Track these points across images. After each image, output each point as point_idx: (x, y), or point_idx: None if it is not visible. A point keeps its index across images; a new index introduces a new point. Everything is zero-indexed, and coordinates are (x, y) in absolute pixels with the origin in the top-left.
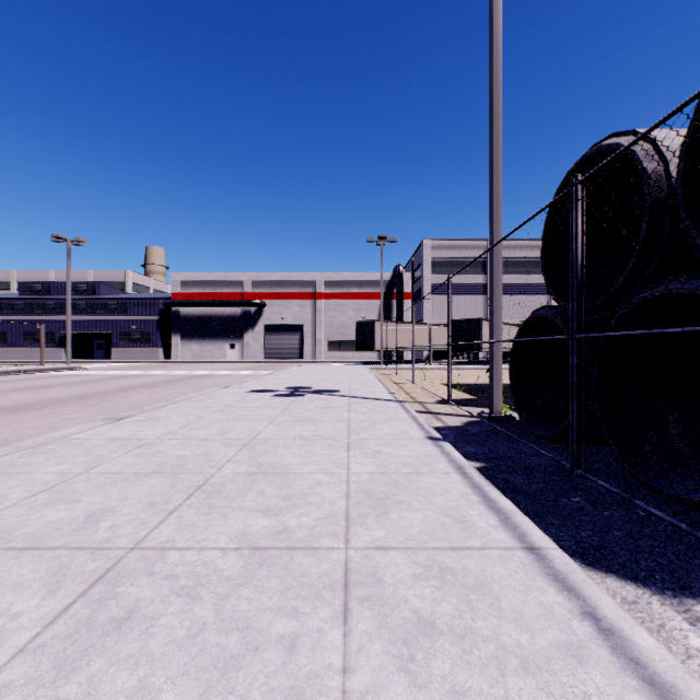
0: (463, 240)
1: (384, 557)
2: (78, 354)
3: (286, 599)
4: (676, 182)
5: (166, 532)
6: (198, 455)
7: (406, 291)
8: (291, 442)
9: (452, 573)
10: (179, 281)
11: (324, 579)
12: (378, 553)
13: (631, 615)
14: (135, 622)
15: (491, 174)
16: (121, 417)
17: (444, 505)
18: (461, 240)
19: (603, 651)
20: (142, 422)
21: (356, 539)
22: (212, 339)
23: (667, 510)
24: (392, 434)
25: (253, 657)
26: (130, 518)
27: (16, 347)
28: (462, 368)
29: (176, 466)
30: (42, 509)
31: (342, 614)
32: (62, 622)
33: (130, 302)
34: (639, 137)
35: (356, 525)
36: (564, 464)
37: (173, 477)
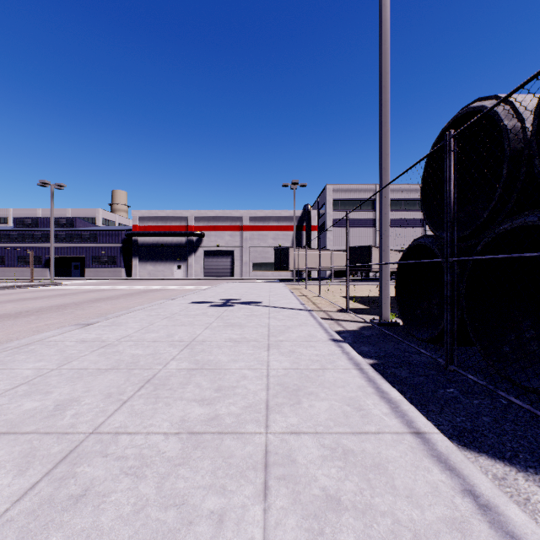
0: (357, 185)
1: (297, 440)
2: (59, 273)
3: (216, 478)
4: (533, 134)
5: (120, 418)
6: (149, 354)
7: (313, 224)
8: (223, 343)
9: (353, 455)
10: (138, 217)
11: (248, 460)
12: (293, 437)
13: (501, 489)
14: (89, 499)
15: (380, 132)
16: (90, 323)
17: (345, 396)
18: (355, 185)
19: (482, 525)
20: (106, 327)
21: (274, 425)
22: (163, 261)
23: (524, 399)
24: (302, 337)
25: (187, 531)
26: (91, 407)
27: (11, 267)
28: (356, 284)
29: (131, 363)
30: (20, 399)
31: (263, 491)
32: (28, 499)
33: (100, 233)
34: (502, 99)
35: (274, 413)
36: (440, 361)
37: (128, 372)
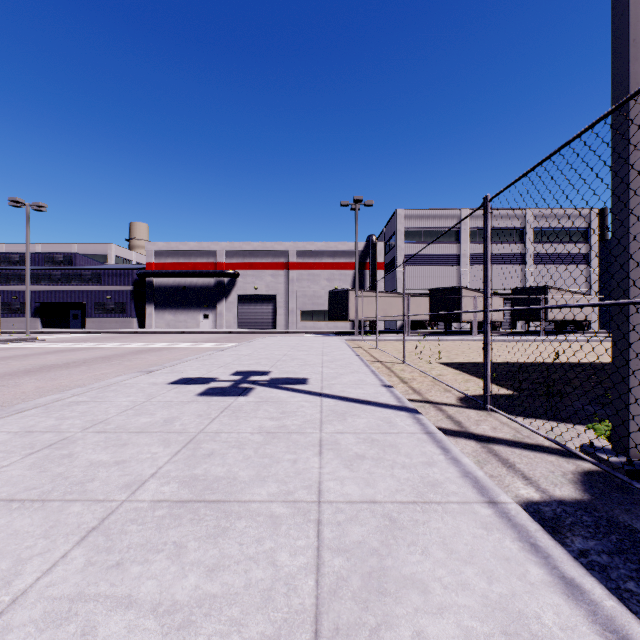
0: (436, 209)
1: None
2: (54, 324)
3: None
4: None
5: None
6: None
7: (379, 261)
8: None
9: None
10: (153, 251)
11: None
12: None
13: None
14: None
15: None
16: None
17: None
18: (434, 209)
19: None
20: None
21: None
22: (186, 309)
23: None
24: None
25: None
26: None
27: None
28: (445, 339)
29: None
30: None
31: None
32: None
33: (105, 272)
34: None
35: None
36: None
37: None
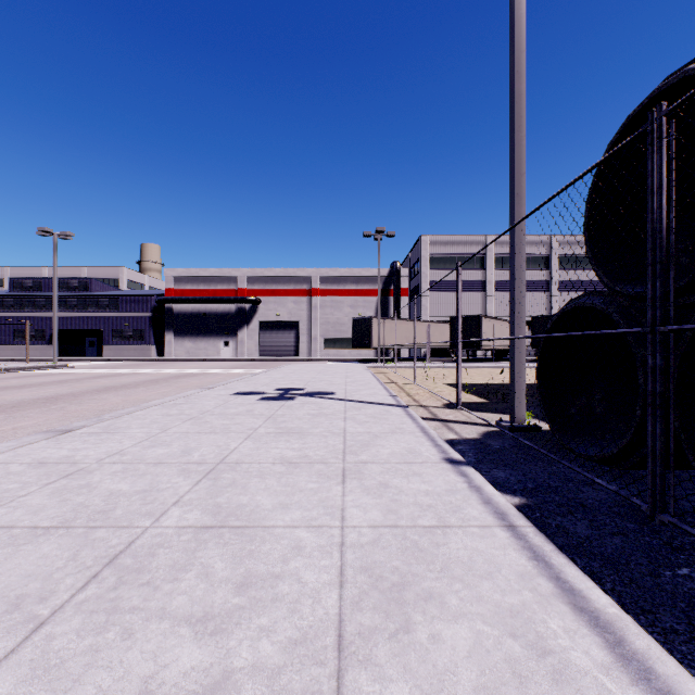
0: (461, 235)
1: None
2: (69, 352)
3: None
4: None
5: (0, 688)
6: (138, 491)
7: (403, 288)
8: (269, 467)
9: None
10: (173, 277)
11: None
12: None
13: None
14: None
15: (512, 141)
16: (70, 428)
17: (501, 605)
18: (459, 235)
19: None
20: (92, 436)
21: None
22: (206, 336)
23: None
24: (399, 455)
25: None
26: None
27: (1, 344)
28: (462, 366)
29: (98, 513)
30: None
31: None
32: None
33: (122, 299)
34: None
35: (355, 665)
36: (638, 503)
37: (83, 536)
